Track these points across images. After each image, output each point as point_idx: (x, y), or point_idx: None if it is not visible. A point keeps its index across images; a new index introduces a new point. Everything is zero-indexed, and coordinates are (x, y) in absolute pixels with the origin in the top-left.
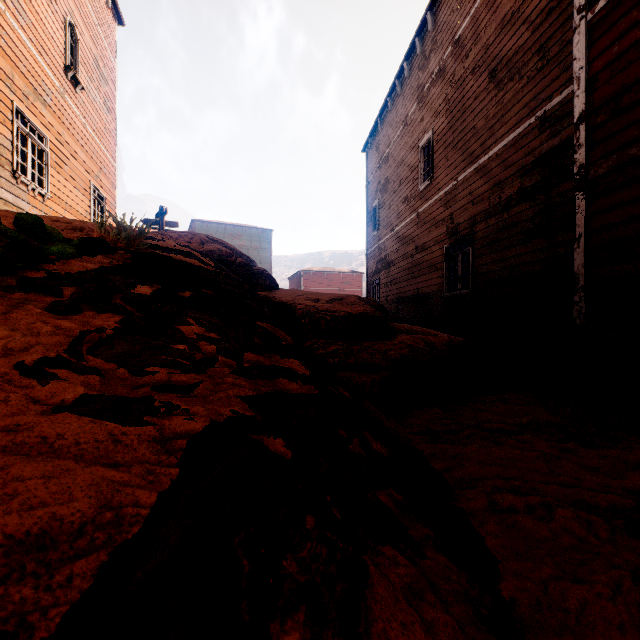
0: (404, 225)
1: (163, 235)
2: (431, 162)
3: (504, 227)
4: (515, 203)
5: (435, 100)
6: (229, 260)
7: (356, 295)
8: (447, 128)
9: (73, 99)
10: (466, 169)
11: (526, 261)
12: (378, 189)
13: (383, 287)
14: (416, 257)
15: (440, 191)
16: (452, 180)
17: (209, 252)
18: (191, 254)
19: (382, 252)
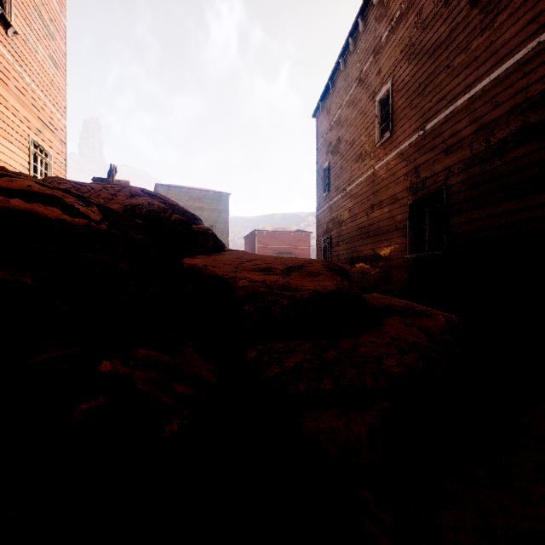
0: (358, 184)
1: (82, 186)
2: (390, 114)
3: (495, 177)
4: (513, 146)
5: (395, 48)
6: (162, 216)
7: (318, 260)
8: (411, 74)
9: (3, 42)
10: (437, 115)
11: (532, 217)
12: (329, 150)
13: (334, 246)
14: (372, 216)
15: (402, 144)
16: (417, 130)
17: (136, 206)
18: (57, 200)
19: (333, 212)
